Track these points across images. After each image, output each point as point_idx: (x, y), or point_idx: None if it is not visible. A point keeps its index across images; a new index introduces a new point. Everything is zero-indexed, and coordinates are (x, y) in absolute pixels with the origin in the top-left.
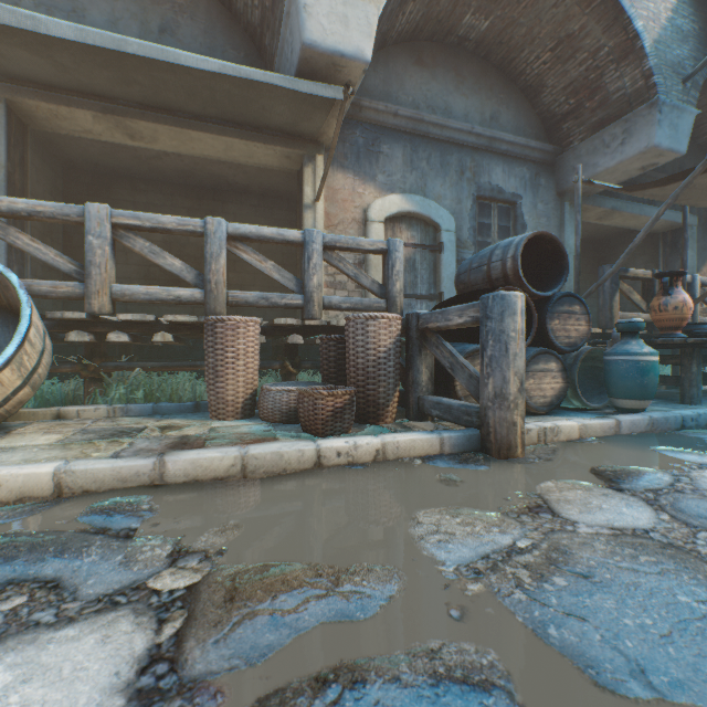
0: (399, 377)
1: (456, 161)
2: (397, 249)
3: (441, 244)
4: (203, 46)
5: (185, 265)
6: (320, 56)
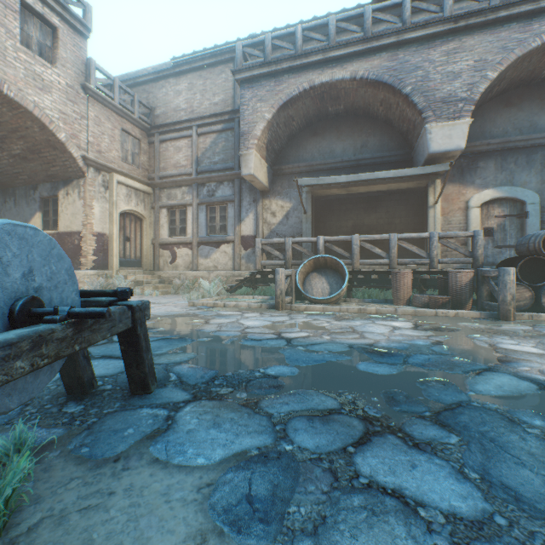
0: (471, 294)
1: (540, 157)
2: (478, 234)
3: (526, 213)
4: (378, 146)
5: (381, 251)
6: (437, 154)
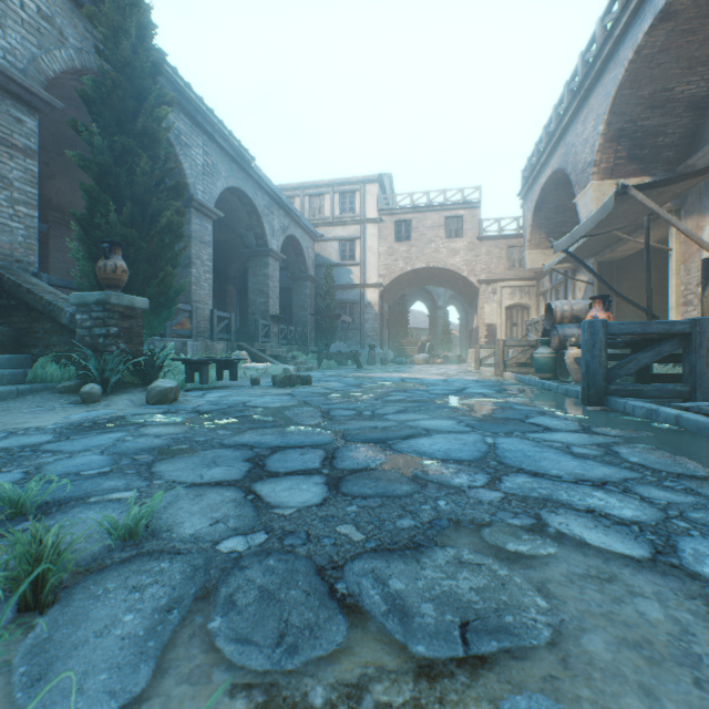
0: None
1: None
2: None
3: None
4: None
5: None
6: None
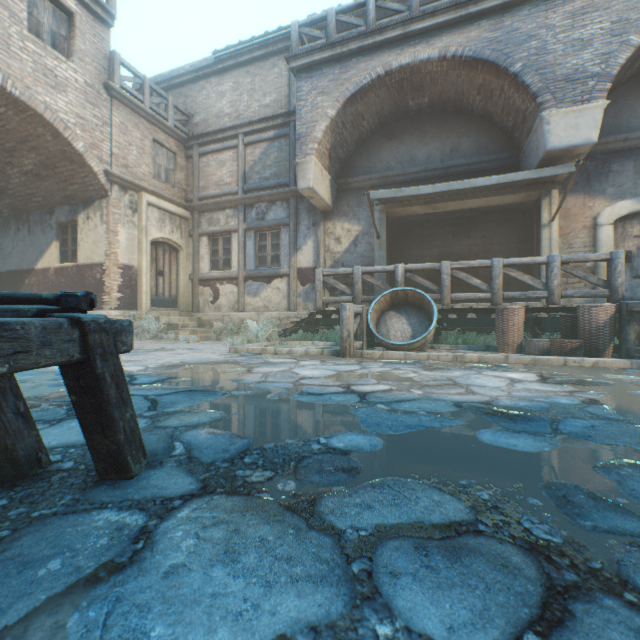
0: (612, 336)
1: None
2: (617, 257)
3: None
4: (473, 150)
5: (481, 282)
6: (557, 151)
